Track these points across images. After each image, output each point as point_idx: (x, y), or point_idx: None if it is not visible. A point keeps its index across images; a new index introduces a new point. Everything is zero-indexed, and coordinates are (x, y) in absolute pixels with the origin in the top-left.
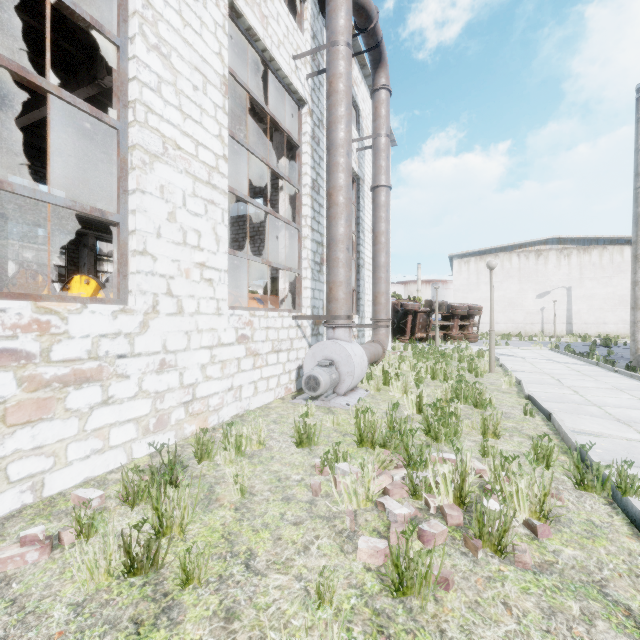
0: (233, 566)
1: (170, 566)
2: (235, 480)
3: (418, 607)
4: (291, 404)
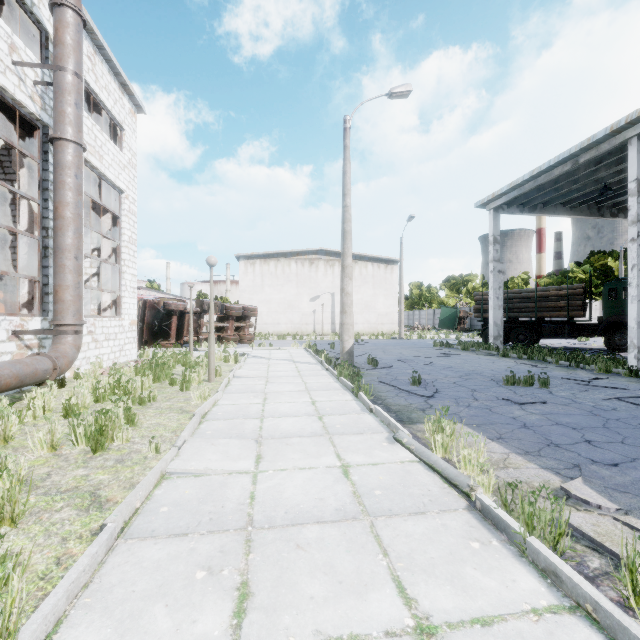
0: None
1: None
2: None
3: None
4: None
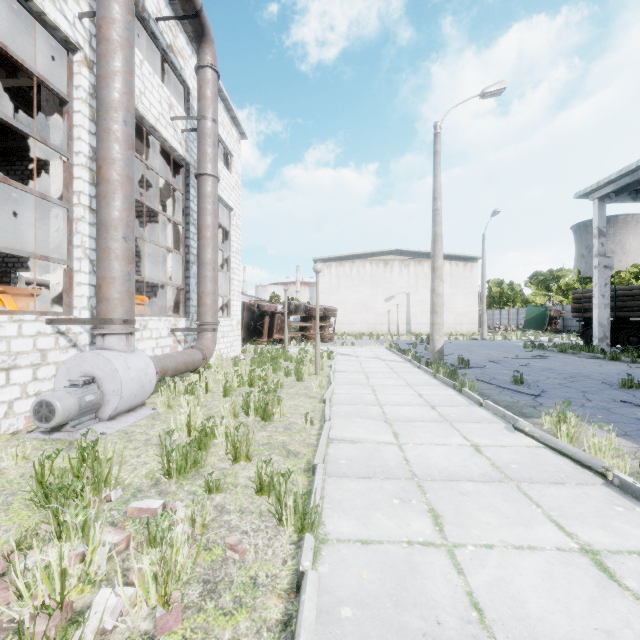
0: None
1: None
2: None
3: None
4: (18, 441)
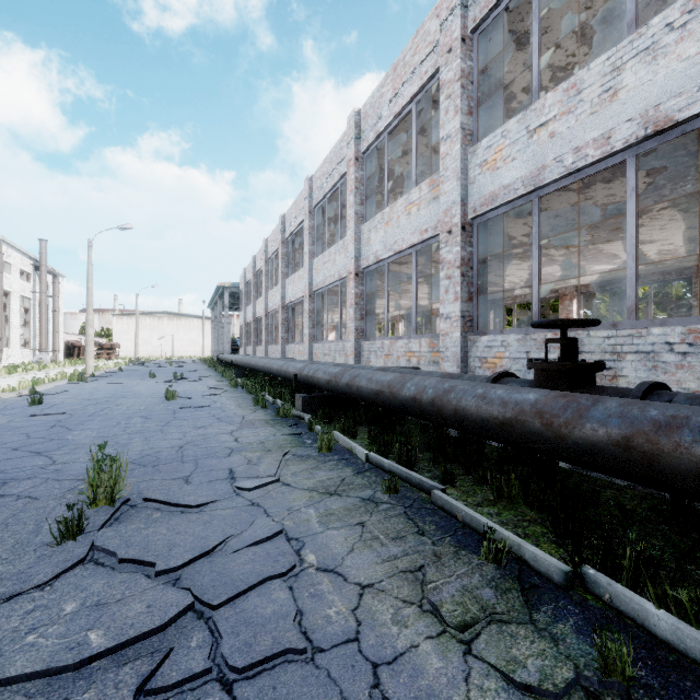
0: None
1: None
2: None
3: None
4: None
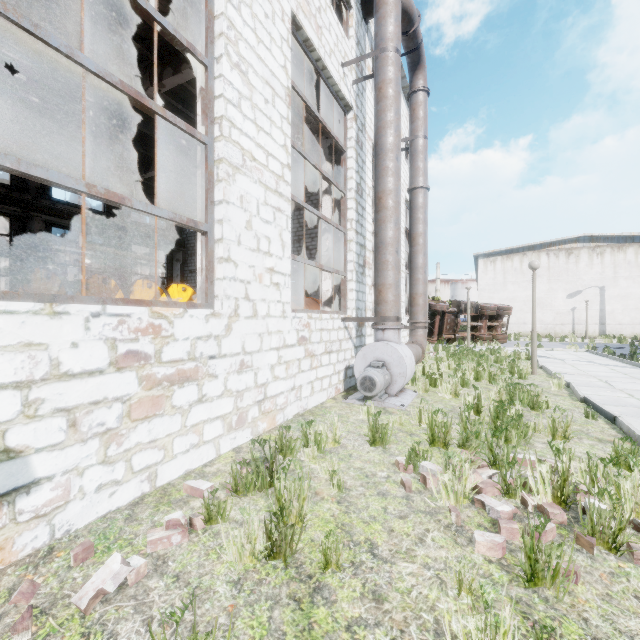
0: (360, 554)
1: (302, 552)
2: (331, 475)
3: (553, 597)
4: (345, 404)
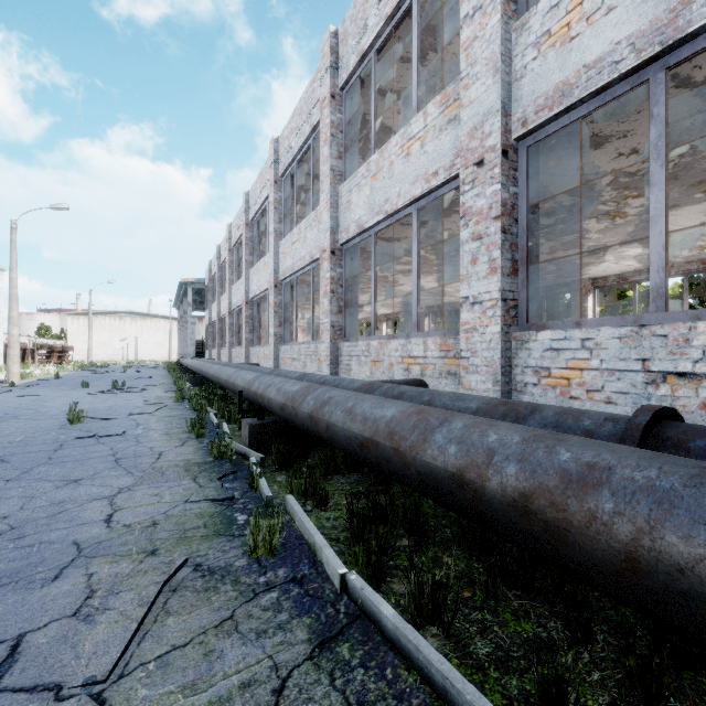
0: None
1: None
2: None
3: None
4: None
